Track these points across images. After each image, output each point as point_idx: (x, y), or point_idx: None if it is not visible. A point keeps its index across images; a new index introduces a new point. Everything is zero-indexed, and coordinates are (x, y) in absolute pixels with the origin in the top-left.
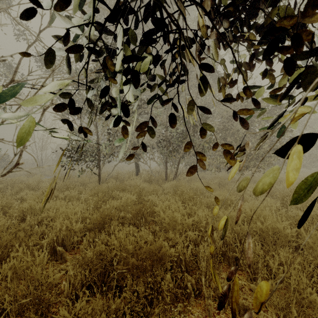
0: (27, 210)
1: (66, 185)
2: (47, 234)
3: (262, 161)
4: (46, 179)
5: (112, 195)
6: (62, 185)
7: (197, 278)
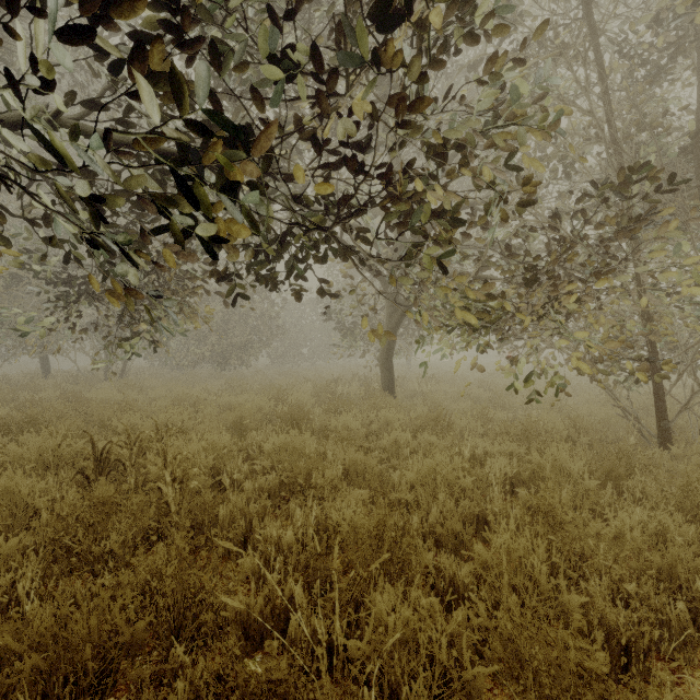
0: None
1: None
2: None
3: (246, 353)
4: None
5: (13, 398)
6: None
7: None
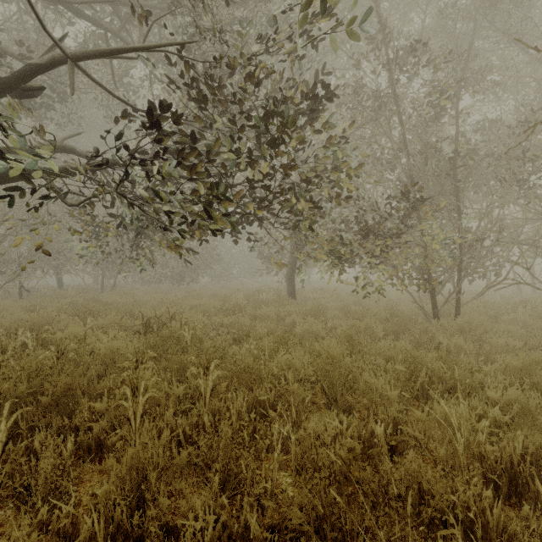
0: None
1: None
2: None
3: (195, 273)
4: None
5: None
6: None
7: None
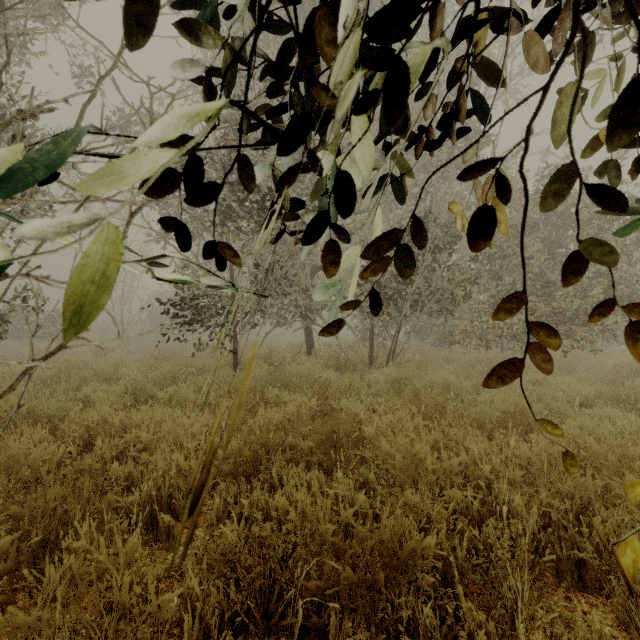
0: (97, 427)
1: (170, 373)
2: (137, 480)
3: (587, 325)
4: (132, 360)
5: (263, 395)
6: (163, 372)
7: (497, 617)
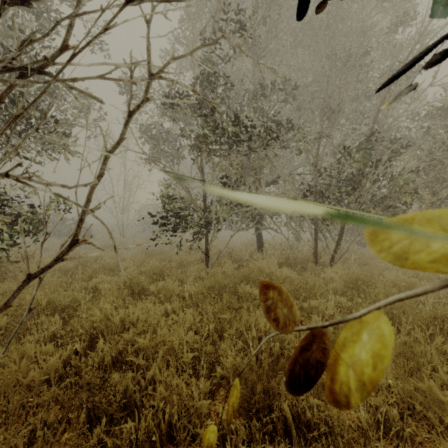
0: (100, 325)
1: (158, 268)
2: (135, 395)
3: None
4: (129, 254)
5: (235, 290)
6: (152, 266)
7: None
